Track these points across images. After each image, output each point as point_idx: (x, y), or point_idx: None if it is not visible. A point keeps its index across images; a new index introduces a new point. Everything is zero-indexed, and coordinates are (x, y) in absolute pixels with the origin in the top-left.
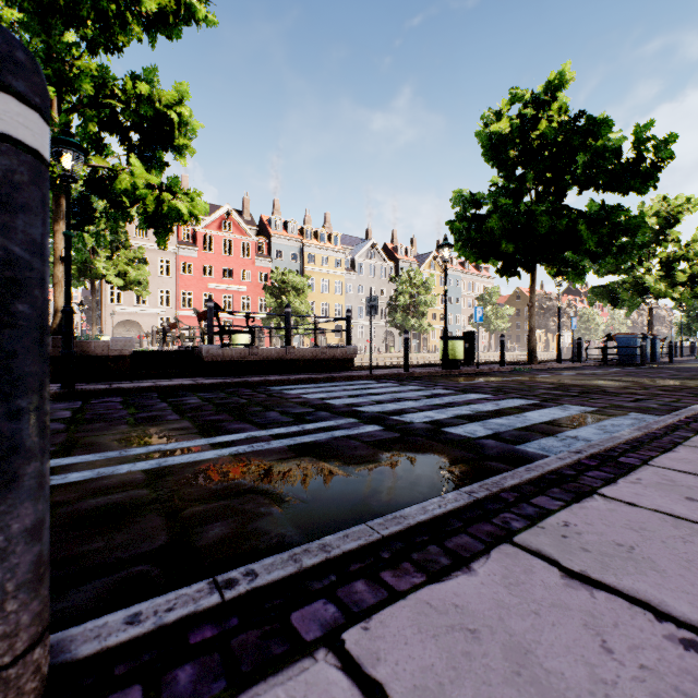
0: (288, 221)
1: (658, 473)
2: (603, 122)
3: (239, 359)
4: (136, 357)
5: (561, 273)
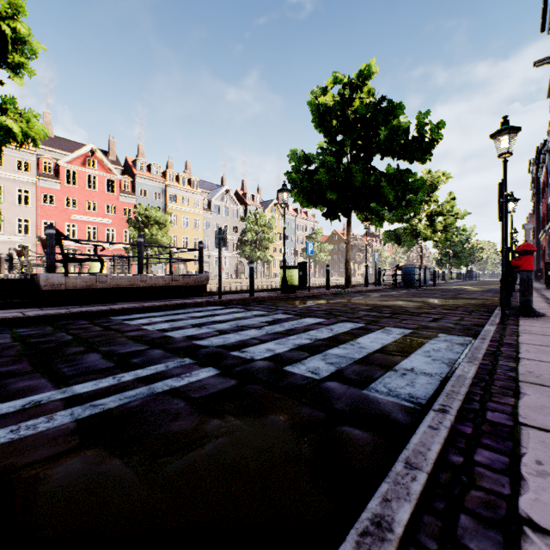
0: (152, 165)
1: (547, 444)
2: (399, 106)
3: (85, 287)
4: None
5: (368, 219)
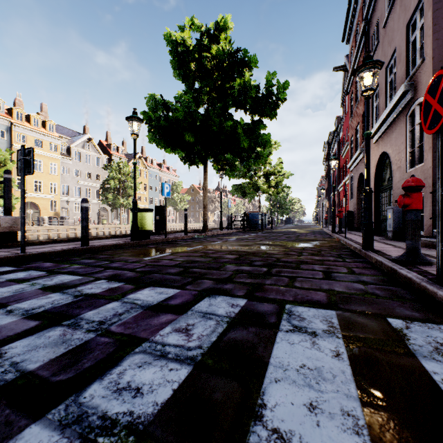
0: None
1: None
2: (253, 59)
3: None
4: None
5: (222, 168)
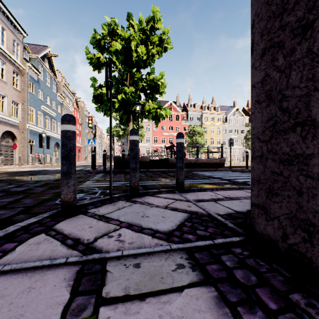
0: (195, 104)
1: None
2: None
3: None
4: (149, 162)
5: None
